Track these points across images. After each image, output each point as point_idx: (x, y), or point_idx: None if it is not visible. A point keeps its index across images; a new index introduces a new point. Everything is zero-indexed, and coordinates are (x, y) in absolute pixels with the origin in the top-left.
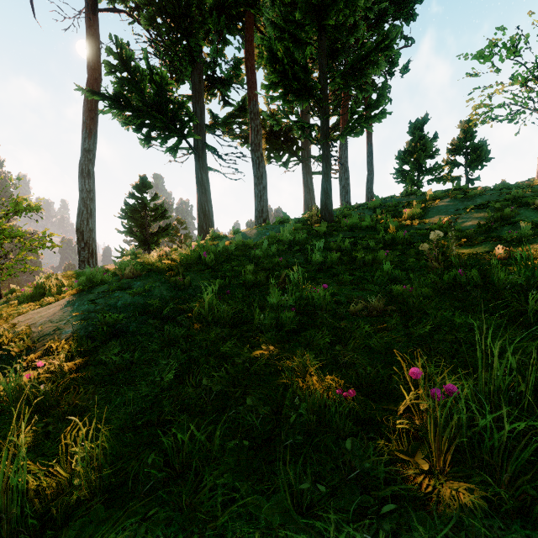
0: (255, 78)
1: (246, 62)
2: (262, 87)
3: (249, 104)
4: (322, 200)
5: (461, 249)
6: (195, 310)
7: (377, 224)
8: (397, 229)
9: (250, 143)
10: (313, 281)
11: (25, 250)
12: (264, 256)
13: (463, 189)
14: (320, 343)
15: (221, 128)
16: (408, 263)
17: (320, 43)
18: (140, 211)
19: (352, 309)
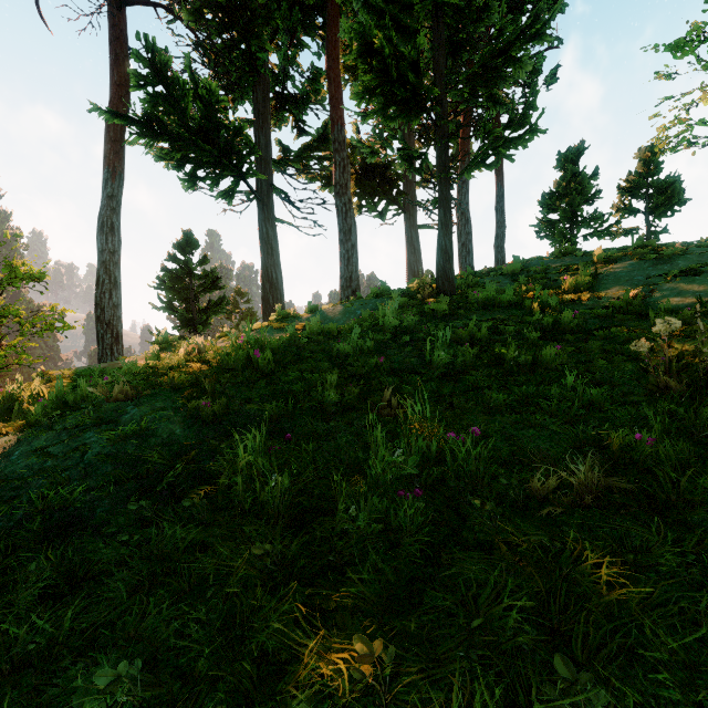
0: (340, 93)
1: (328, 71)
2: (351, 97)
3: (332, 130)
4: (438, 263)
5: (678, 342)
6: (222, 477)
7: (522, 298)
8: (556, 308)
9: (334, 184)
10: (436, 399)
11: (25, 333)
12: (354, 354)
13: (650, 246)
14: (501, 625)
15: (294, 164)
16: (595, 367)
17: (436, 32)
18: (184, 279)
19: (538, 488)
